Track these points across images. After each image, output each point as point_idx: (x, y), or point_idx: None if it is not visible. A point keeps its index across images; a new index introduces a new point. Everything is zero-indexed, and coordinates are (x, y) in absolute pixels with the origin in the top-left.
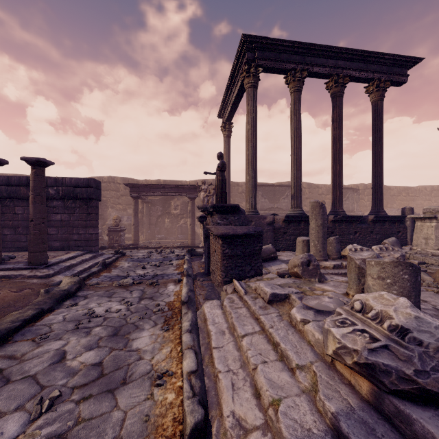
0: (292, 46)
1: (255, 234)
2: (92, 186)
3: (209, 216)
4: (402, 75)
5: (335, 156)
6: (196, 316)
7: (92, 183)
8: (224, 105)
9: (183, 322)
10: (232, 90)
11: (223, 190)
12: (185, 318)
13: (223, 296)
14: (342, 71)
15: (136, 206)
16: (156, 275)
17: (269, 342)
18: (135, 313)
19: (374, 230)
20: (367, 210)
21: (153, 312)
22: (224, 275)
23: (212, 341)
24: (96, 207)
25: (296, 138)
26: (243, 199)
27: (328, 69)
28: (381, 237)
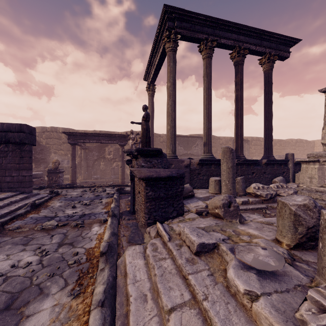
0: (205, 20)
1: (178, 177)
2: (25, 131)
3: (134, 159)
4: (286, 52)
5: (238, 112)
6: (114, 272)
7: (24, 128)
8: (149, 69)
9: (96, 286)
10: (155, 56)
11: (148, 137)
12: (100, 278)
13: (147, 239)
14: (243, 44)
15: (73, 151)
16: (84, 215)
17: (206, 325)
18: (46, 267)
19: (266, 171)
20: (253, 156)
21: (68, 265)
22: (147, 217)
23: (131, 315)
24: (29, 151)
25: (208, 96)
26: (163, 147)
27: (233, 42)
28: (271, 176)
